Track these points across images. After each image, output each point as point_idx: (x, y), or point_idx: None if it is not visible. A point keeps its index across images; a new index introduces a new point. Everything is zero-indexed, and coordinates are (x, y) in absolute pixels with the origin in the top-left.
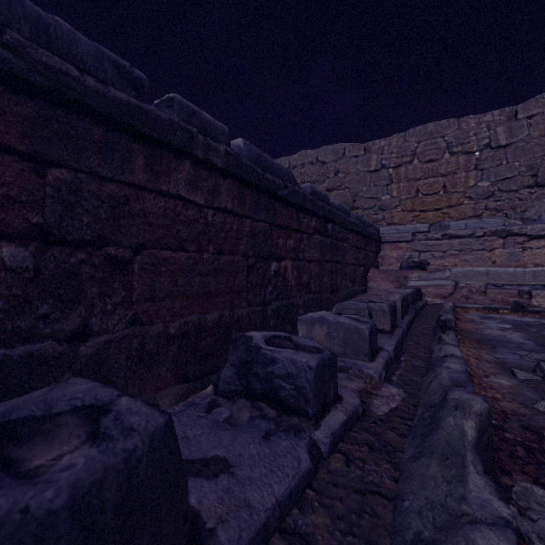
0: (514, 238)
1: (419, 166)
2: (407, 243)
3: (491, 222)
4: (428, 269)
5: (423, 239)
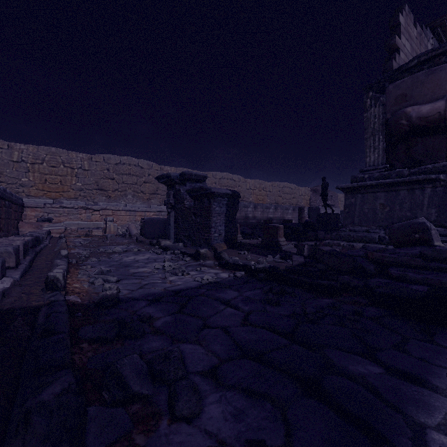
0: (89, 210)
1: (47, 167)
2: (41, 208)
3: (81, 203)
4: (53, 222)
5: (50, 207)
